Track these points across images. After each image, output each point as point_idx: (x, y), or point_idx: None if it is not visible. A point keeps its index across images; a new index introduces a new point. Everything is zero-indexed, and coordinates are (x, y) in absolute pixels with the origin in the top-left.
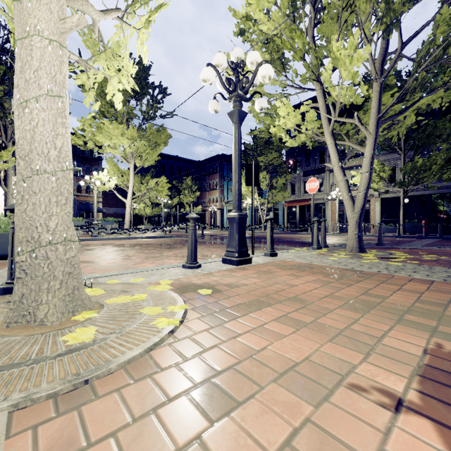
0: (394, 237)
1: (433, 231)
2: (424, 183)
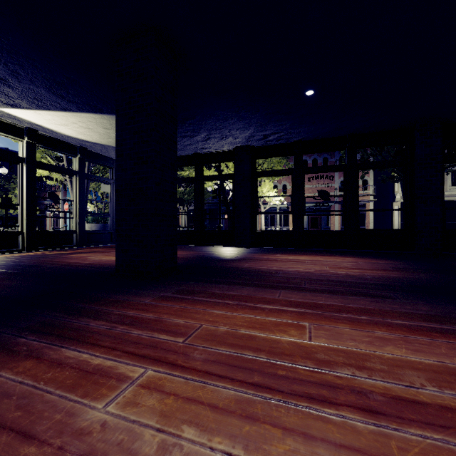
0: None
1: None
2: None
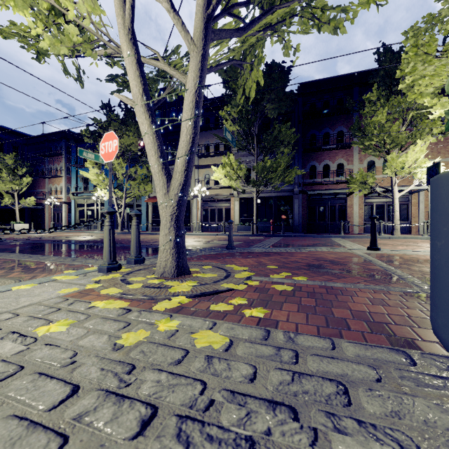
0: (249, 236)
1: (277, 229)
2: (272, 185)
